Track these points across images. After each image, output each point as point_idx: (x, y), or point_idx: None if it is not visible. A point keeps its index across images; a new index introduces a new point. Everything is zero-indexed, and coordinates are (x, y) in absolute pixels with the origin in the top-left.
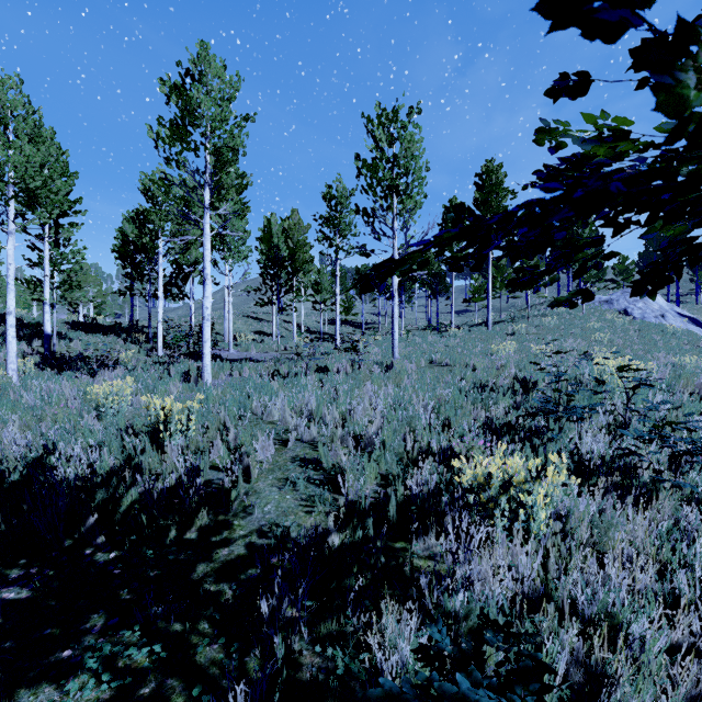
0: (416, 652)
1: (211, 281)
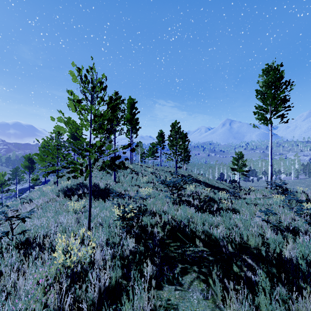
0: (131, 218)
1: None
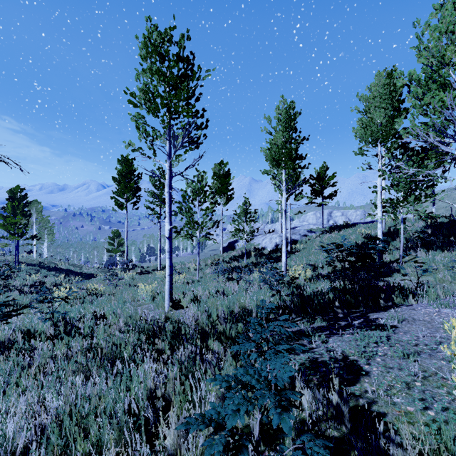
0: None
1: (168, 220)
